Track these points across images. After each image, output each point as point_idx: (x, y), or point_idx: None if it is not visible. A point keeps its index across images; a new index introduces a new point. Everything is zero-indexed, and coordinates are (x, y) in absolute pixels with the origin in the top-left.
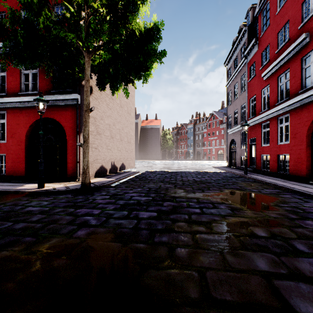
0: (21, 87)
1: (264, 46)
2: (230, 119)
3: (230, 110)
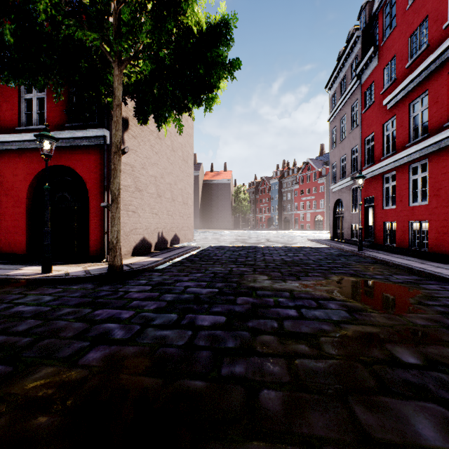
0: (21, 120)
1: (387, 59)
2: (335, 169)
3: (334, 156)
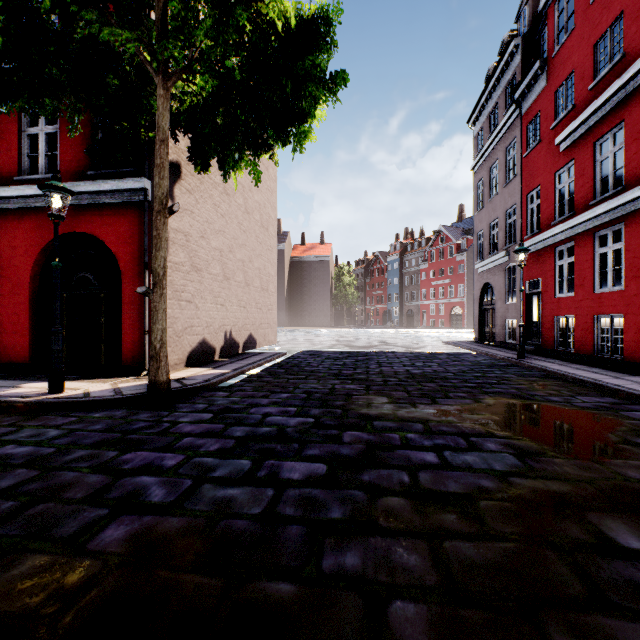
0: (22, 165)
1: (561, 77)
2: (481, 240)
3: (480, 221)
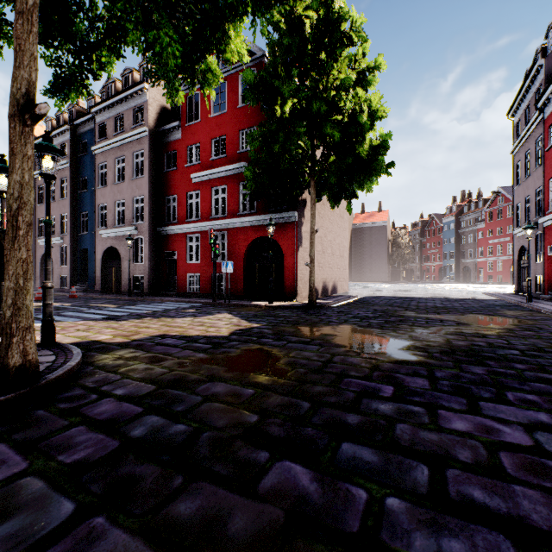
0: (240, 207)
1: None
2: (519, 211)
3: (518, 196)
